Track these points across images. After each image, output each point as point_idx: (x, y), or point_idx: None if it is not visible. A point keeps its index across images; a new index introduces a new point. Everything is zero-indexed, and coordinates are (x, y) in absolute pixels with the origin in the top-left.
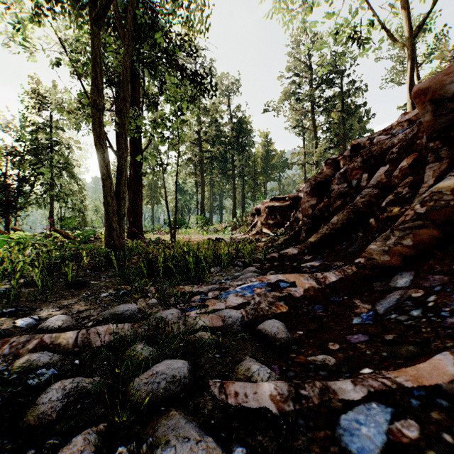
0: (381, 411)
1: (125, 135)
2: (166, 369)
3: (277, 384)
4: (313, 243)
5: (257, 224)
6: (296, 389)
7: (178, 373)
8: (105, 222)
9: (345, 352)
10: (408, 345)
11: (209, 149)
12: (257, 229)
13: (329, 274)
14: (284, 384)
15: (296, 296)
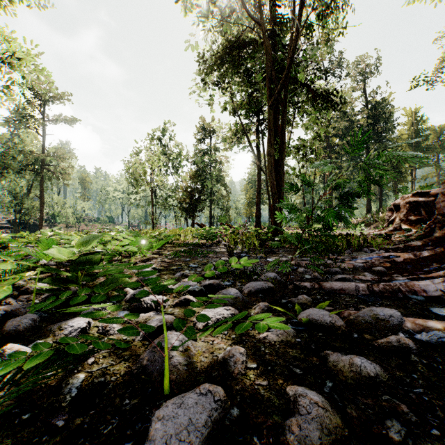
0: (407, 280)
1: (282, 166)
2: (333, 268)
3: (374, 277)
4: (438, 237)
5: (394, 220)
6: (380, 277)
7: (337, 270)
8: (272, 221)
9: (409, 275)
10: (437, 272)
11: (337, 142)
12: (395, 225)
13: (423, 252)
14: (376, 277)
15: (398, 261)
